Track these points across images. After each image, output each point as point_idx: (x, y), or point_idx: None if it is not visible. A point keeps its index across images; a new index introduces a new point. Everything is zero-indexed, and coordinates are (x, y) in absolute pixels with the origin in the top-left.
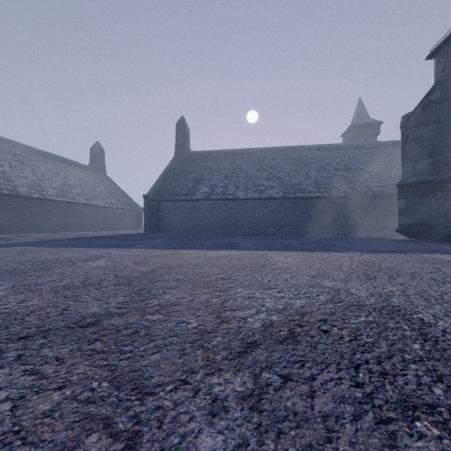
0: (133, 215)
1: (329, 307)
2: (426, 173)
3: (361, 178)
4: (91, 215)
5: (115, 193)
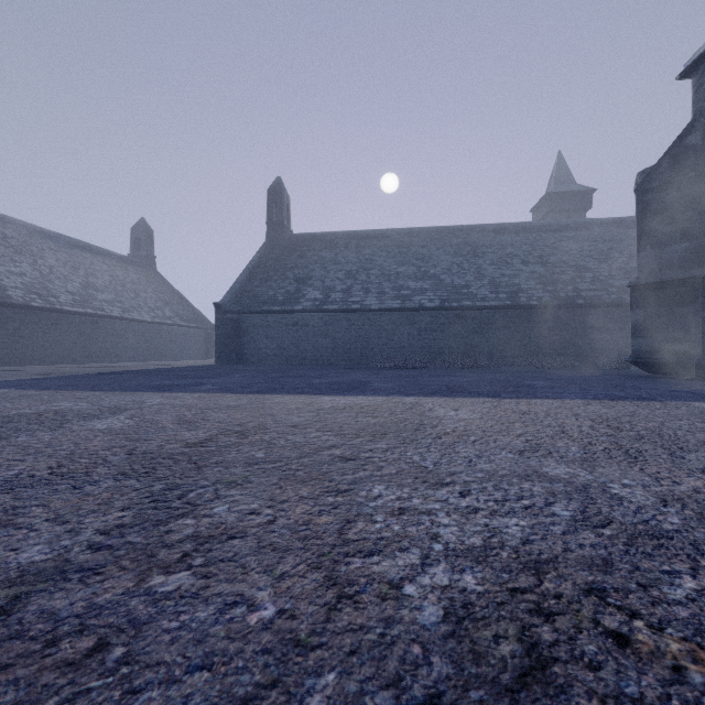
0: (200, 336)
1: (589, 542)
2: (679, 265)
3: (566, 277)
4: (130, 335)
5: (171, 301)
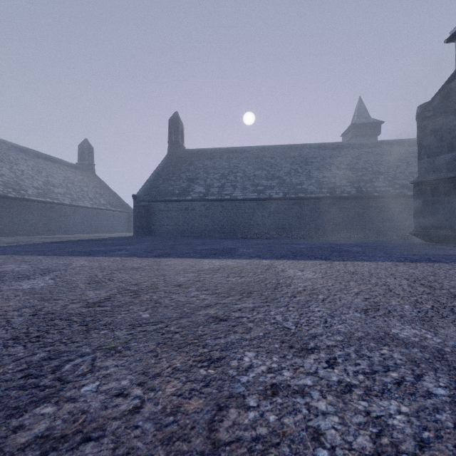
0: (124, 217)
1: None
2: (446, 169)
3: (366, 178)
4: (76, 216)
5: (105, 193)
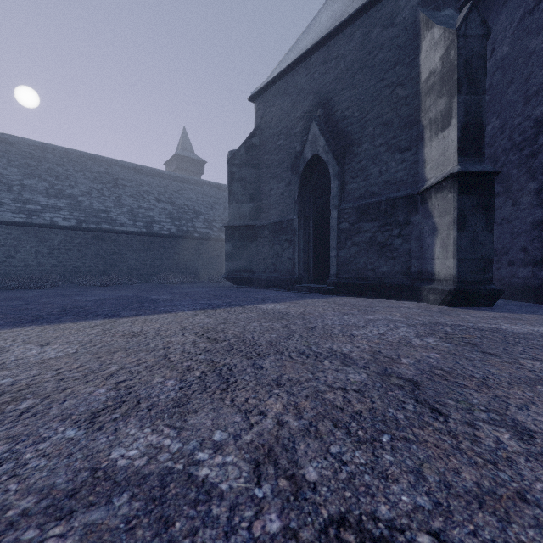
0: None
1: None
2: (249, 217)
3: (187, 216)
4: None
5: None
